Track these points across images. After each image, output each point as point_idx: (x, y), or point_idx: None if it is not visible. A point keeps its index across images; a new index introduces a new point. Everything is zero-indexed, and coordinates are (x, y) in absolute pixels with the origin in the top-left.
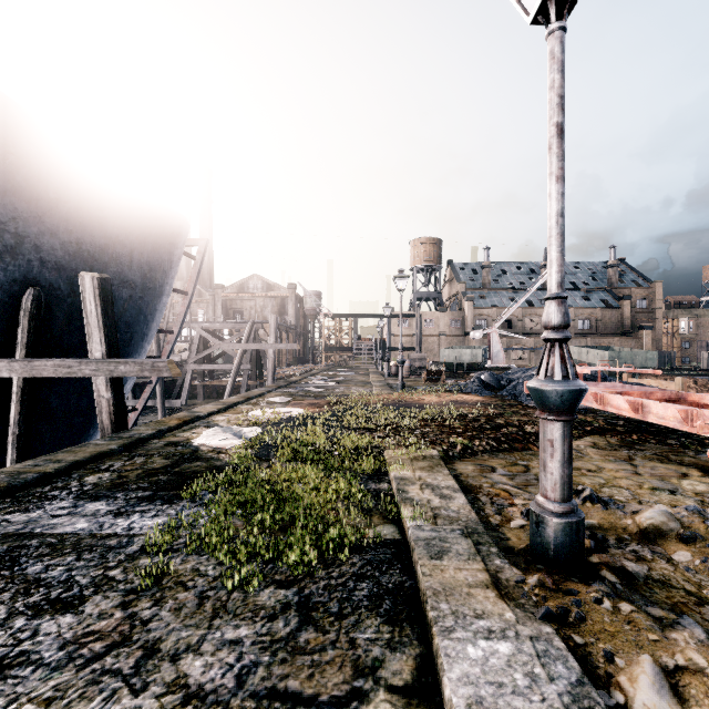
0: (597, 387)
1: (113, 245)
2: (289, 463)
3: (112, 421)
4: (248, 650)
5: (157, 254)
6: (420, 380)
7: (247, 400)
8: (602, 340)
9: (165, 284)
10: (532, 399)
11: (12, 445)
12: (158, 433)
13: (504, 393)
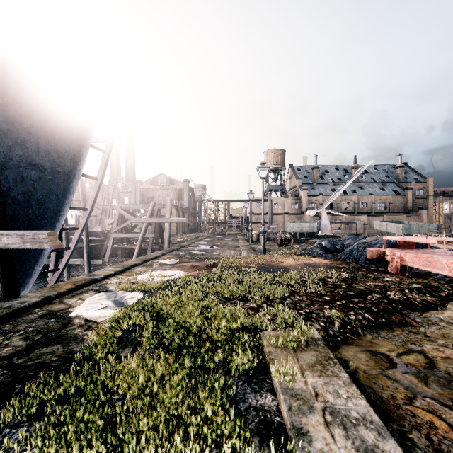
0: (439, 255)
1: (17, 131)
2: (155, 348)
3: None
4: None
5: (65, 143)
6: (274, 245)
7: (144, 262)
8: (393, 217)
9: (74, 169)
10: (371, 262)
11: None
12: (44, 300)
13: (343, 256)
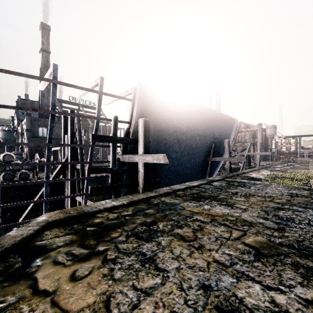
0: None
1: (224, 131)
2: (280, 180)
3: (229, 170)
4: (284, 189)
5: (231, 130)
6: None
7: (254, 170)
8: None
9: (231, 137)
10: None
11: (208, 174)
12: (240, 174)
13: None
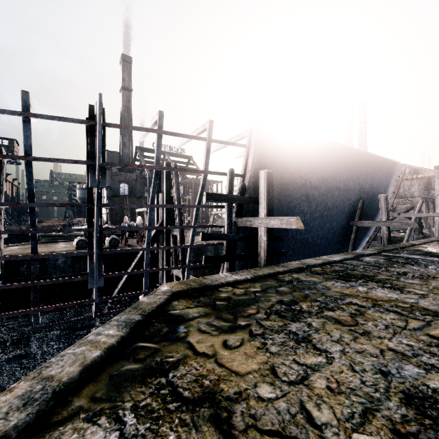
0: None
1: (378, 181)
2: None
3: (387, 241)
4: None
5: (389, 180)
6: None
7: (431, 242)
8: None
9: (390, 191)
10: None
11: (351, 246)
12: (406, 247)
13: None
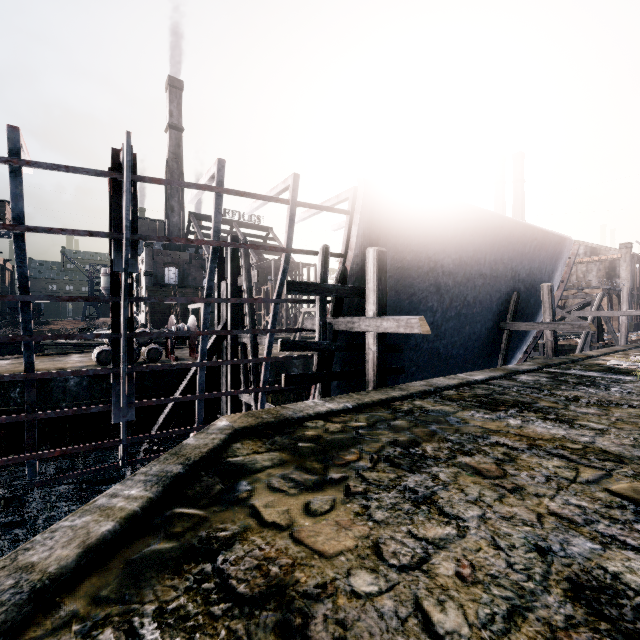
0: None
1: (540, 265)
2: None
3: (552, 351)
4: None
5: (556, 263)
6: None
7: (615, 352)
8: None
9: (556, 279)
10: None
11: (501, 359)
12: (579, 359)
13: None
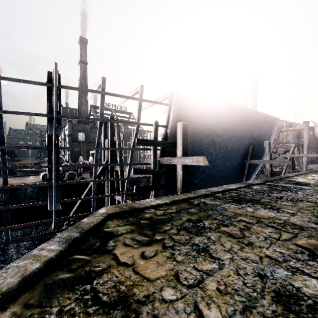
0: None
1: (264, 131)
2: None
3: (270, 174)
4: None
5: (271, 131)
6: None
7: (300, 174)
8: None
9: (272, 138)
10: None
11: (245, 178)
12: (283, 178)
13: None
